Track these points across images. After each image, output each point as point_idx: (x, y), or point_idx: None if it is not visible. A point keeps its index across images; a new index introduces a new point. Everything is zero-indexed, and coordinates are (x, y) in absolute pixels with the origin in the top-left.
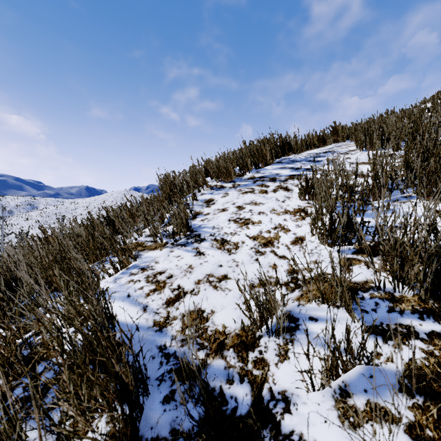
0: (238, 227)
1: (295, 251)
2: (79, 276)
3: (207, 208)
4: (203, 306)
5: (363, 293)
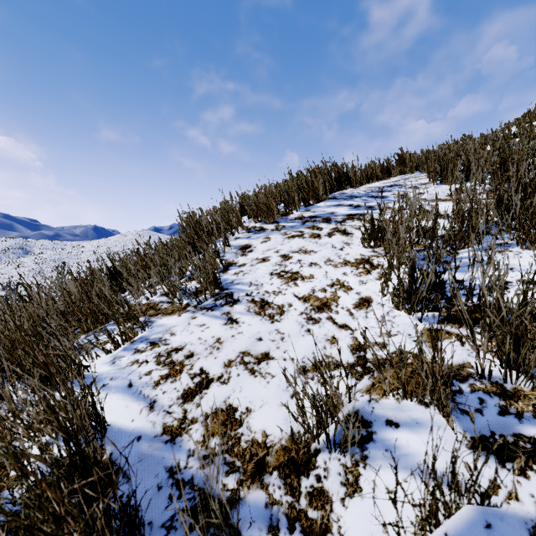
0: (283, 283)
1: (360, 317)
2: (44, 370)
3: (242, 257)
4: (235, 401)
5: (460, 383)
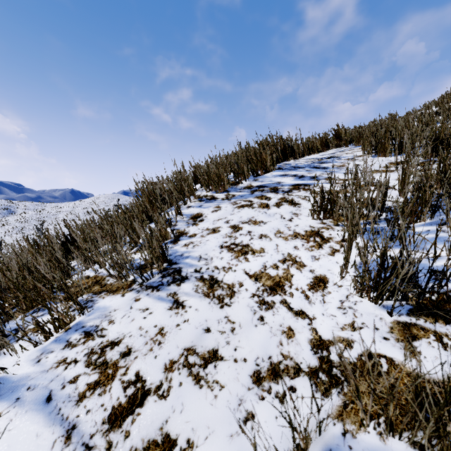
0: (234, 257)
1: (317, 302)
2: None
3: (193, 226)
4: (174, 428)
5: None
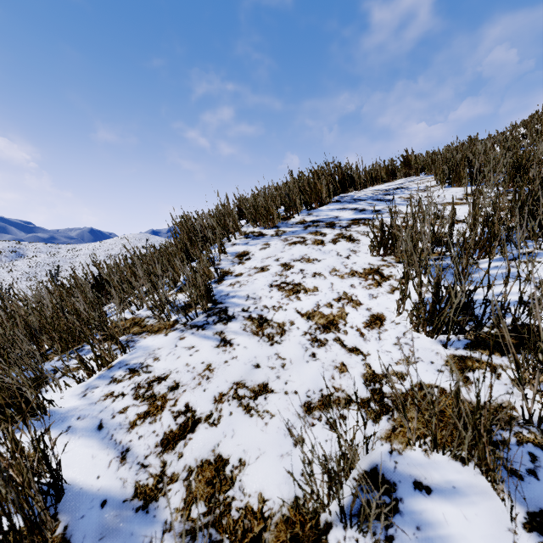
0: (284, 296)
1: (372, 339)
2: None
3: (239, 265)
4: (226, 450)
5: (502, 430)
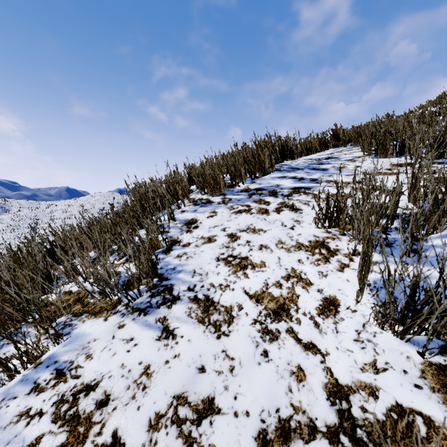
0: (231, 272)
1: (328, 331)
2: None
3: (187, 234)
4: None
5: None
